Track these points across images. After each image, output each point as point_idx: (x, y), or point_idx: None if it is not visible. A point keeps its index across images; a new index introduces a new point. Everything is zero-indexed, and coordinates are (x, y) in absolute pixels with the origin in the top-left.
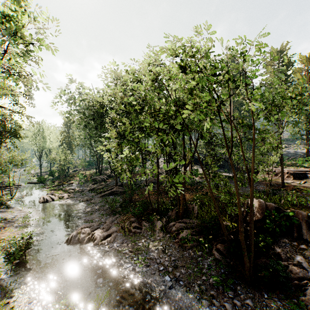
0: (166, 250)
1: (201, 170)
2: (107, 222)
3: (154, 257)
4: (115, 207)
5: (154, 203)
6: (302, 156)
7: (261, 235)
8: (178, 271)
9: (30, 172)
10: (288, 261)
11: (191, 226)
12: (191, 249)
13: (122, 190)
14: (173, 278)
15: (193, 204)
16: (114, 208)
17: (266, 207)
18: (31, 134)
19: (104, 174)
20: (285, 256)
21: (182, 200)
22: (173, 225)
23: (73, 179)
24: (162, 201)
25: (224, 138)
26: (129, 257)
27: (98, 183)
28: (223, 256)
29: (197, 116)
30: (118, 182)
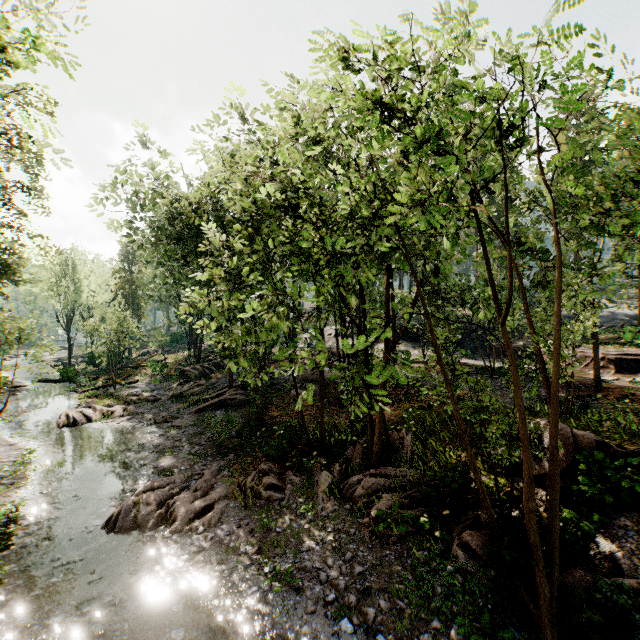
0: (342, 546)
1: (415, 353)
2: (207, 474)
3: (313, 565)
4: (225, 438)
5: (313, 428)
6: (626, 322)
7: (563, 507)
8: (373, 605)
9: (40, 357)
10: (636, 575)
11: (399, 484)
12: (400, 543)
13: (244, 398)
14: (359, 624)
15: (402, 431)
16: (224, 439)
17: (575, 441)
18: (48, 276)
19: (206, 361)
20: (627, 563)
21: (378, 423)
22: (357, 483)
23: (139, 373)
24: (333, 424)
25: (466, 283)
26: (253, 565)
27: (192, 381)
28: (477, 562)
29: (425, 220)
30: (237, 380)
